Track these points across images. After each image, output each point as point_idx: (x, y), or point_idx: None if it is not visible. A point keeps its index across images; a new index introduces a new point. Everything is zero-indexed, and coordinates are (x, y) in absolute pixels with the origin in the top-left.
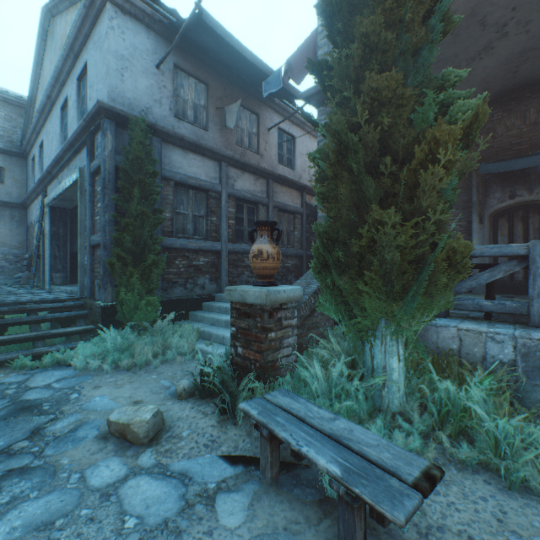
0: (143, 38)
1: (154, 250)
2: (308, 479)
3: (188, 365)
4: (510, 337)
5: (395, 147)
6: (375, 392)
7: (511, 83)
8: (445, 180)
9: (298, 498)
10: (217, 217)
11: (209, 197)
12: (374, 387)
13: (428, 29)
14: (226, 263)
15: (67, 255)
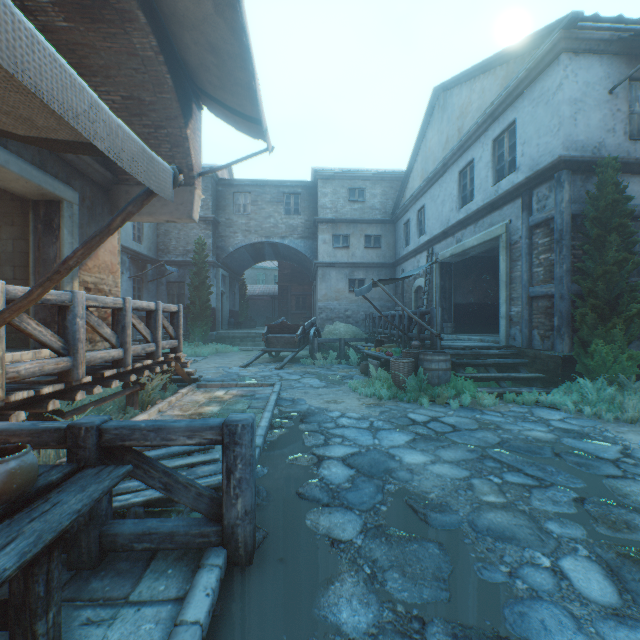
0: (593, 69)
1: (632, 298)
2: None
3: None
4: None
5: None
6: None
7: None
8: None
9: None
10: None
11: None
12: None
13: None
14: None
15: (451, 306)
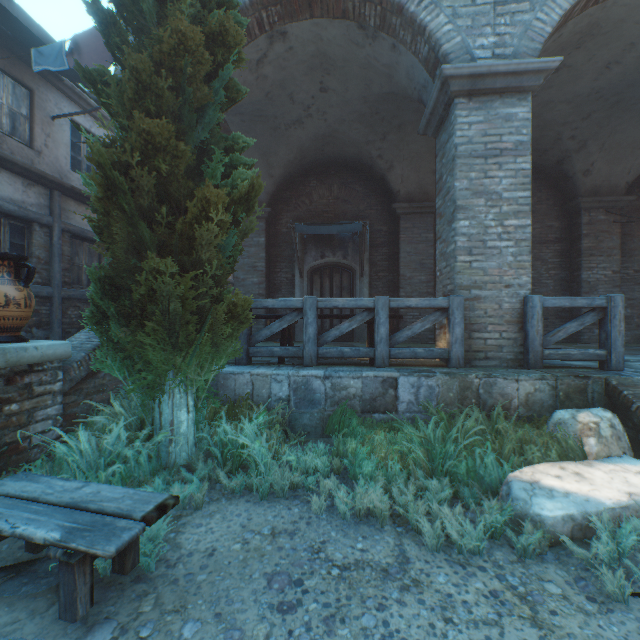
0: None
1: None
2: (49, 569)
3: None
4: (287, 377)
5: (177, 195)
6: (163, 450)
7: (322, 159)
8: (220, 238)
9: (26, 595)
10: None
11: None
12: (162, 445)
13: (211, 91)
14: None
15: None
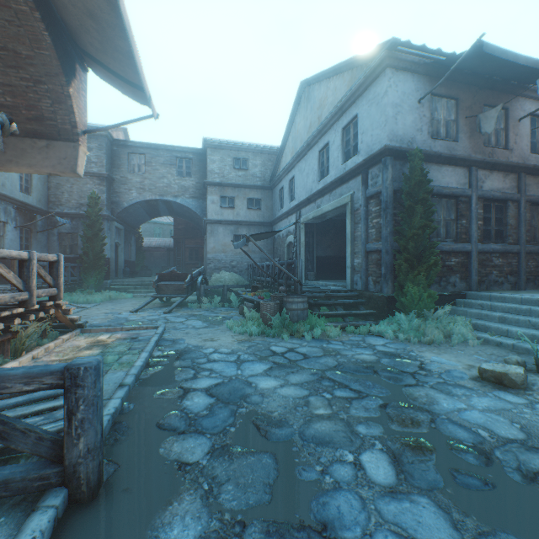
0: (408, 83)
1: (431, 253)
2: None
3: (482, 349)
4: None
5: None
6: None
7: None
8: None
9: None
10: (465, 220)
11: (458, 202)
12: None
13: None
14: (475, 263)
15: (314, 258)
